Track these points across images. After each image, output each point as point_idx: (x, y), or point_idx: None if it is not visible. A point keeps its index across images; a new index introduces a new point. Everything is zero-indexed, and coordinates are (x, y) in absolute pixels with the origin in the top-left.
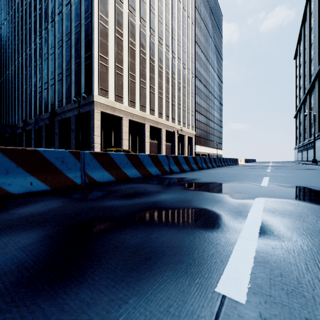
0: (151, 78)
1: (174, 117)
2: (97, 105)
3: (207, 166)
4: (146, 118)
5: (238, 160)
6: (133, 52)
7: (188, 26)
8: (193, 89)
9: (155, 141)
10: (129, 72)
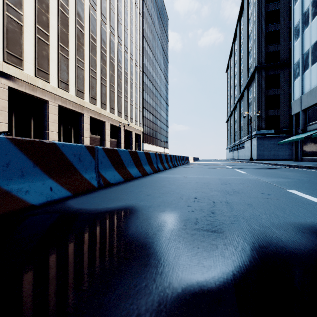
0: (91, 59)
1: (120, 111)
2: (1, 77)
3: (163, 167)
4: (84, 107)
5: (189, 158)
6: (65, 18)
7: (136, 15)
8: (141, 84)
9: (97, 136)
10: (59, 42)
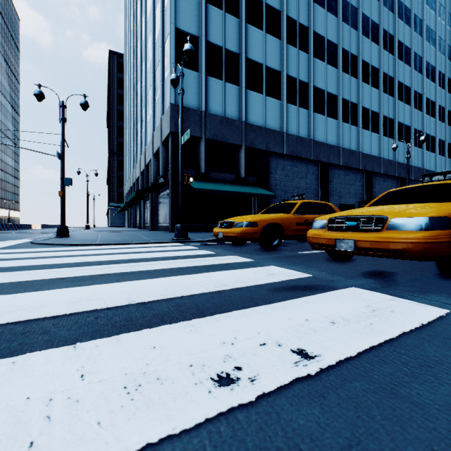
0: None
1: None
2: None
3: (0, 229)
4: None
5: (32, 225)
6: None
7: None
8: None
9: None
10: None
